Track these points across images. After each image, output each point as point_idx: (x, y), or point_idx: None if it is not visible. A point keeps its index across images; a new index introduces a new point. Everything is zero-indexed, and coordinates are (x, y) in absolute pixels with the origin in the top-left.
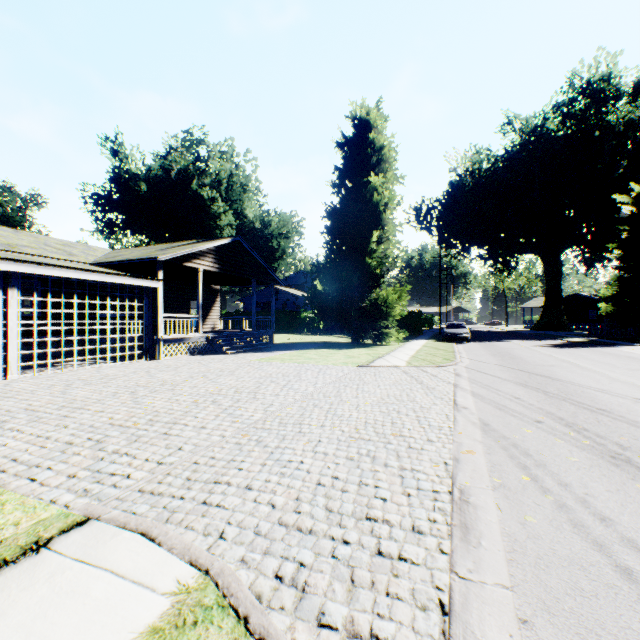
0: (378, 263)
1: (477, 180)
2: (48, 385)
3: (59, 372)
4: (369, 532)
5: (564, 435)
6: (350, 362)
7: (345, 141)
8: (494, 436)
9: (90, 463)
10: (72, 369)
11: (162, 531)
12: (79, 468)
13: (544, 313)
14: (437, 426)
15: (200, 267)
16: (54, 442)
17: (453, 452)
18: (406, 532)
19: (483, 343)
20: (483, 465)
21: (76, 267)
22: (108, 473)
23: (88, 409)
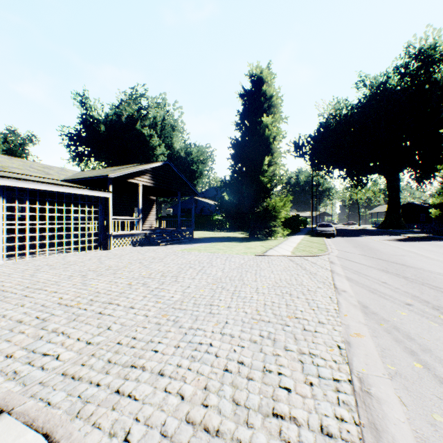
0: (269, 180)
1: (338, 121)
2: (23, 269)
3: (35, 259)
4: (277, 434)
5: (435, 318)
6: (249, 252)
7: (245, 92)
8: (375, 318)
9: (29, 342)
10: (45, 257)
11: (66, 432)
12: (18, 347)
13: (387, 216)
14: (324, 308)
15: (140, 183)
16: (7, 320)
17: (343, 335)
18: (315, 435)
19: (345, 238)
20: (373, 349)
21: (47, 182)
22: (41, 353)
23: (45, 290)
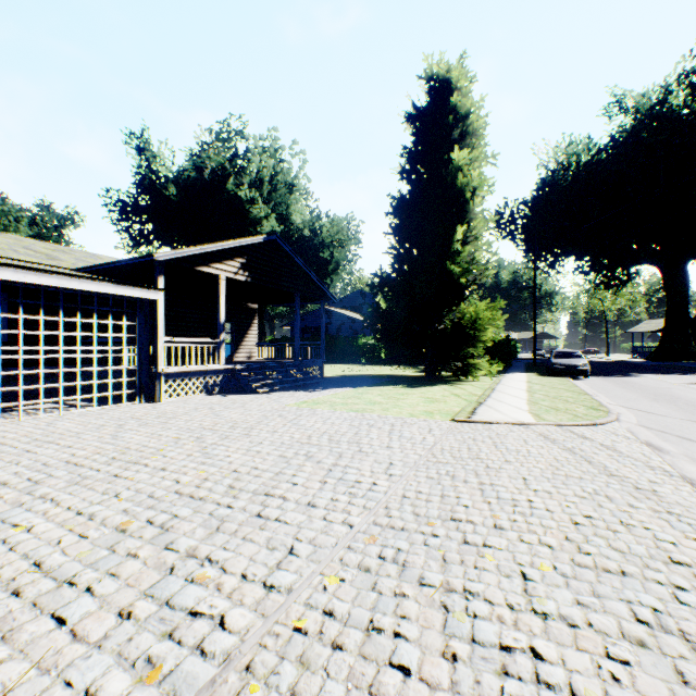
0: (462, 270)
1: (576, 174)
2: None
3: None
4: None
5: None
6: (436, 411)
7: (417, 111)
8: None
9: None
10: (15, 419)
11: None
12: None
13: (664, 339)
14: None
15: (221, 274)
16: None
17: None
18: None
19: (608, 378)
20: None
21: (16, 264)
22: None
23: None
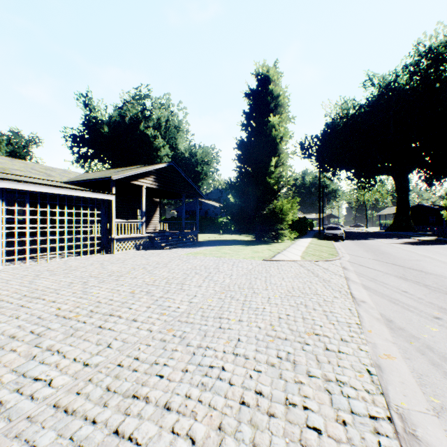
0: (275, 181)
1: (346, 122)
2: (22, 275)
3: (35, 264)
4: None
5: None
6: (256, 256)
7: (251, 92)
8: (403, 335)
9: (20, 363)
10: (46, 261)
11: None
12: (7, 370)
13: (396, 218)
14: (345, 322)
15: (144, 184)
16: None
17: (371, 356)
18: None
19: (354, 241)
20: (409, 375)
21: (48, 184)
22: (32, 377)
23: (43, 299)
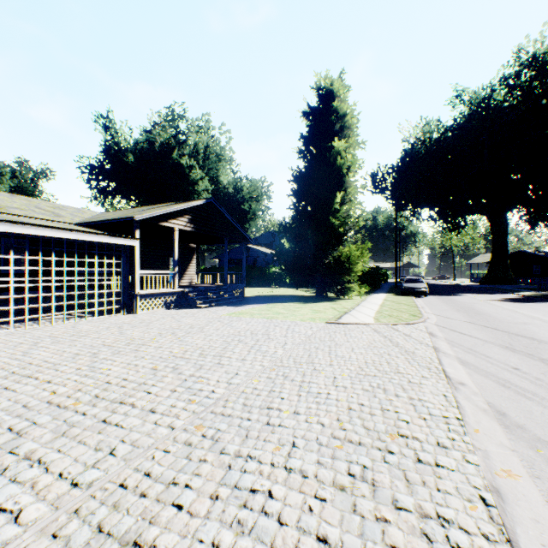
0: (341, 222)
1: (429, 148)
2: (16, 343)
3: (36, 327)
4: None
5: None
6: (317, 317)
7: (310, 110)
8: (525, 438)
9: None
10: (50, 324)
11: None
12: None
13: (491, 268)
14: (441, 416)
15: (175, 226)
16: None
17: (484, 473)
18: None
19: (440, 297)
20: (545, 508)
21: (52, 226)
22: None
23: (36, 378)
